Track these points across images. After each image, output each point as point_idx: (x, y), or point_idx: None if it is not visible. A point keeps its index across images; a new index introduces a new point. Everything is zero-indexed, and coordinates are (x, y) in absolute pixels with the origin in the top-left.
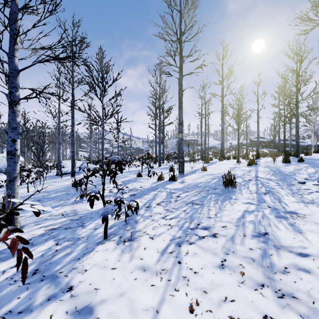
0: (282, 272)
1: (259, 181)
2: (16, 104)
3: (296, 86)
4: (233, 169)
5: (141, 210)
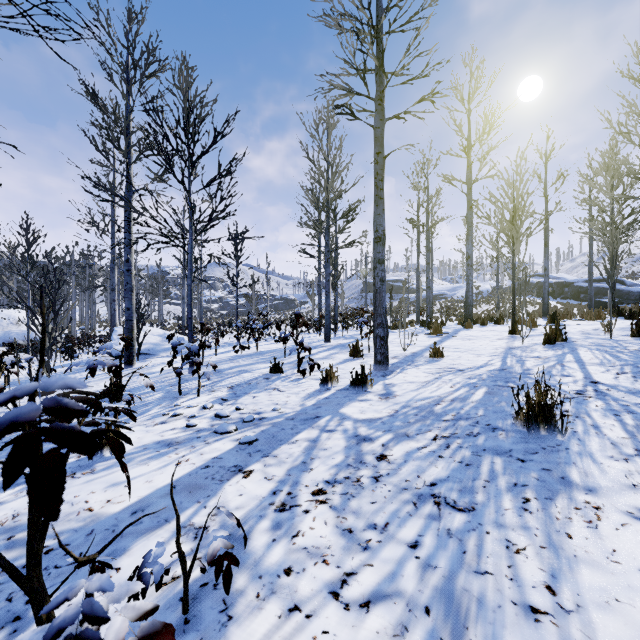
0: None
1: (614, 400)
2: None
3: None
4: (510, 355)
5: (259, 527)
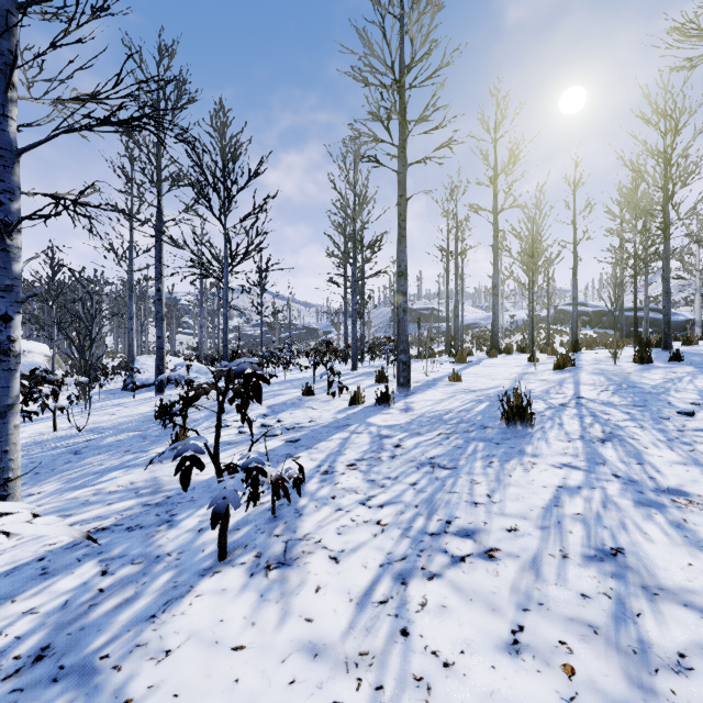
0: (675, 670)
1: (586, 409)
2: (12, 232)
3: (665, 190)
4: (521, 378)
5: (311, 481)
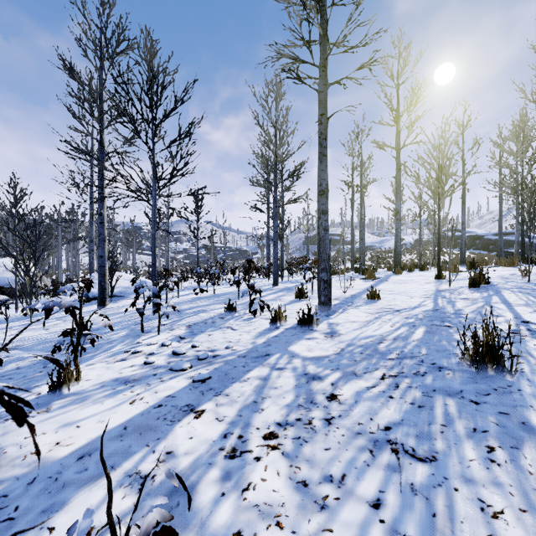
0: None
1: None
2: None
3: None
4: (440, 296)
5: (208, 477)
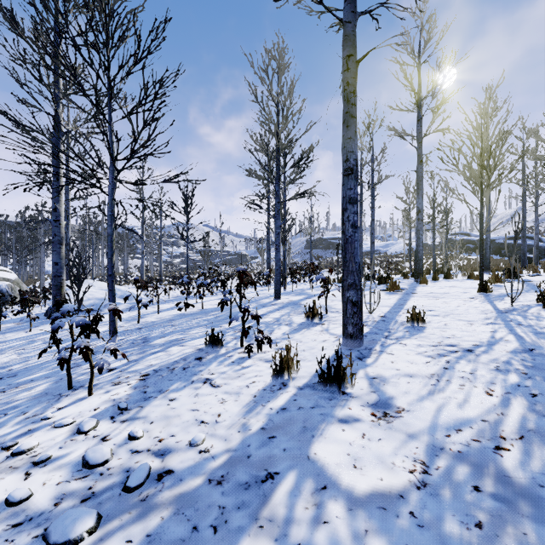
0: None
1: None
2: None
3: None
4: (513, 322)
5: None
